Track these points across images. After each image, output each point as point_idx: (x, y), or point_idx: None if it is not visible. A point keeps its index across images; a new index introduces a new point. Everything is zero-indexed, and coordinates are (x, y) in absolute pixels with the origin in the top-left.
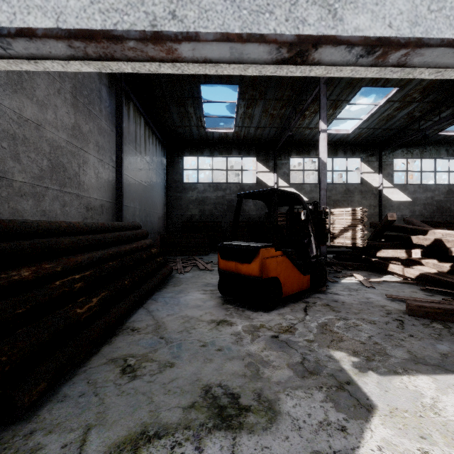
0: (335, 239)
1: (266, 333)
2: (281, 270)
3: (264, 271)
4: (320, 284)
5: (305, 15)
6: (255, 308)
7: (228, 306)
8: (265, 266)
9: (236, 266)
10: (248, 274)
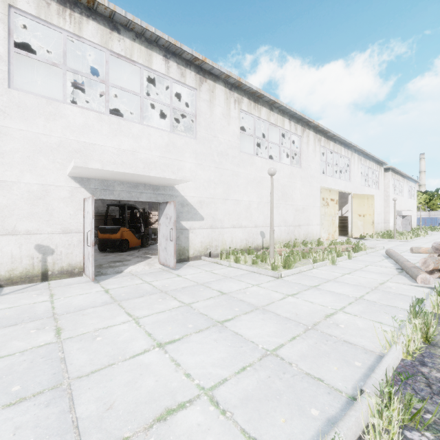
0: (153, 225)
1: (125, 255)
2: (129, 236)
3: (122, 236)
4: (146, 244)
5: (136, 199)
6: (118, 252)
7: (105, 253)
8: (123, 234)
9: (109, 236)
10: (115, 238)
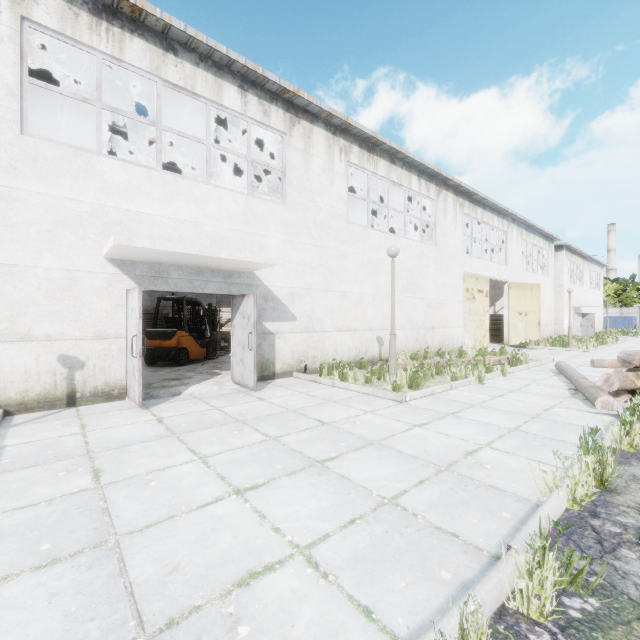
0: (223, 327)
1: (183, 370)
2: (189, 344)
3: (180, 344)
4: (213, 354)
5: (199, 290)
6: (173, 366)
7: (155, 367)
8: (180, 341)
9: (161, 343)
10: (169, 346)
